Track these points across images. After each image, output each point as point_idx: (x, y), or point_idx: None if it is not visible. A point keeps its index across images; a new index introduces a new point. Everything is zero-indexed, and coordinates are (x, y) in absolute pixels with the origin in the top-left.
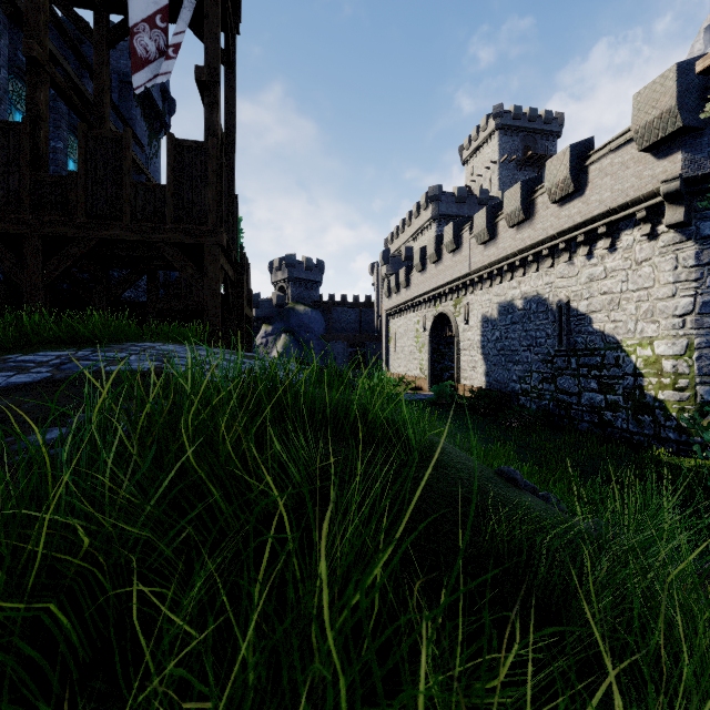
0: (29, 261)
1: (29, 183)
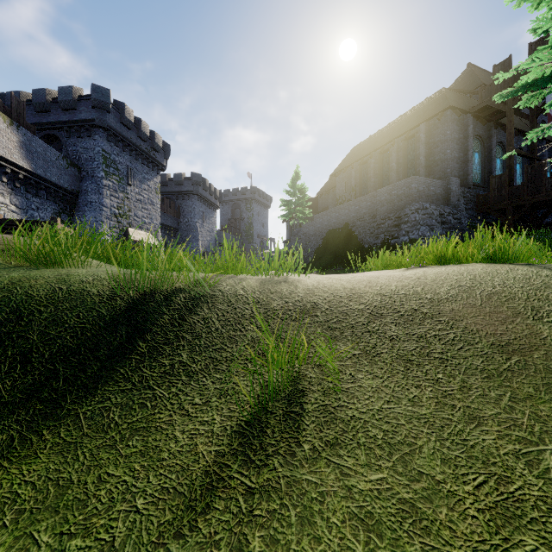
0: (507, 216)
1: (507, 191)
